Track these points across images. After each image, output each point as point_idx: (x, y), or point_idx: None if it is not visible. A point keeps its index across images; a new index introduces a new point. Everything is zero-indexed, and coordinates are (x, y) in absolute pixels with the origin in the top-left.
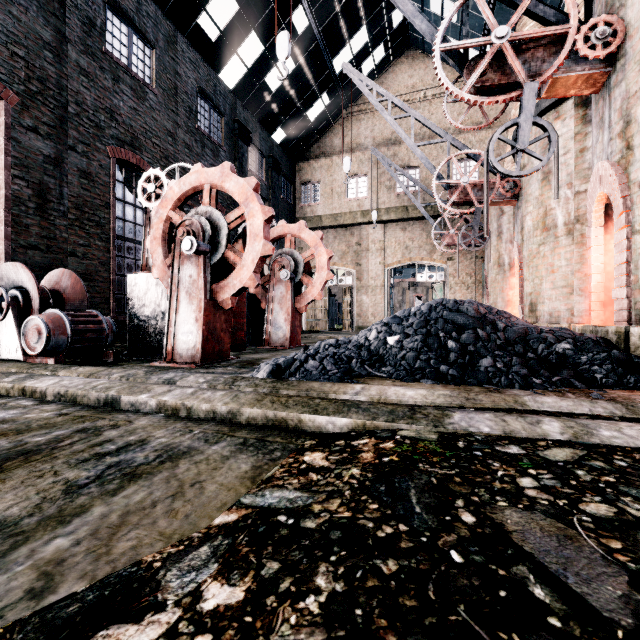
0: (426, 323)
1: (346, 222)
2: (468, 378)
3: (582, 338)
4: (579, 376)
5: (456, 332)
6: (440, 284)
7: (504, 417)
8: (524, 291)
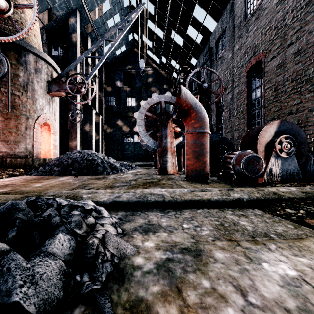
0: None
1: None
2: None
3: None
4: None
5: None
6: None
7: None
8: None
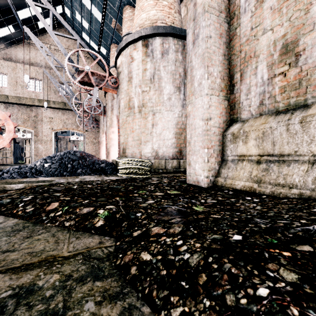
0: (62, 159)
1: (27, 103)
2: (73, 175)
3: (108, 162)
4: (104, 172)
5: (72, 162)
6: (82, 141)
7: (68, 179)
8: (107, 147)
